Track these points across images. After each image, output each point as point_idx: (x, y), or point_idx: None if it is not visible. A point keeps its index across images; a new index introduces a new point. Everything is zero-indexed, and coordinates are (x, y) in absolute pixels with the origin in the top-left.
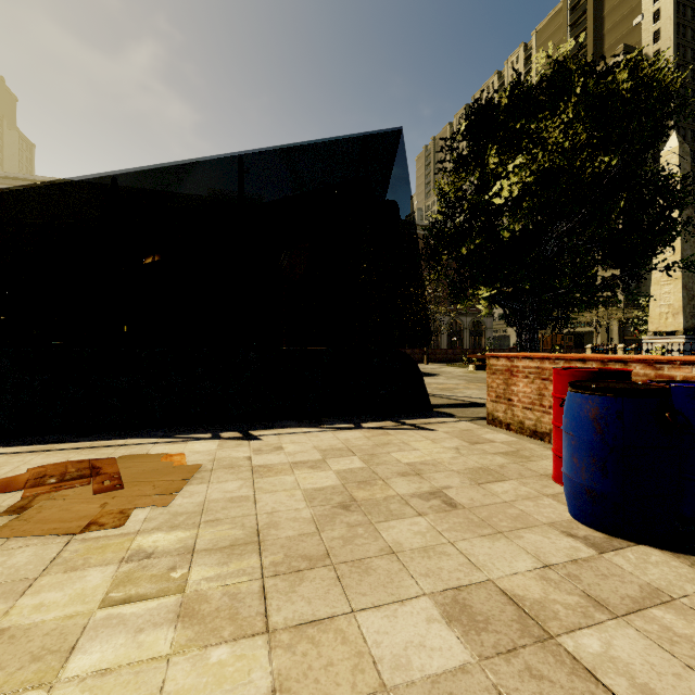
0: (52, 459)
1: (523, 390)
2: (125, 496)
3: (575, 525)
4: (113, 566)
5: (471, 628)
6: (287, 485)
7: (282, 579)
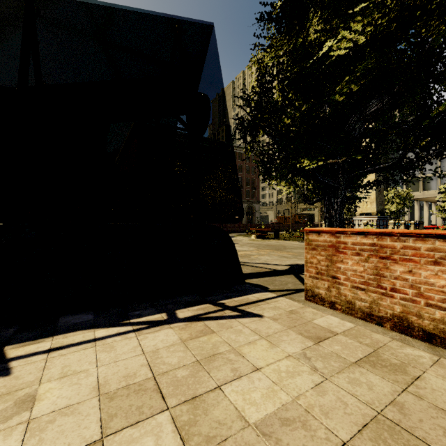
0: None
1: (354, 268)
2: None
3: None
4: None
5: None
6: None
7: None
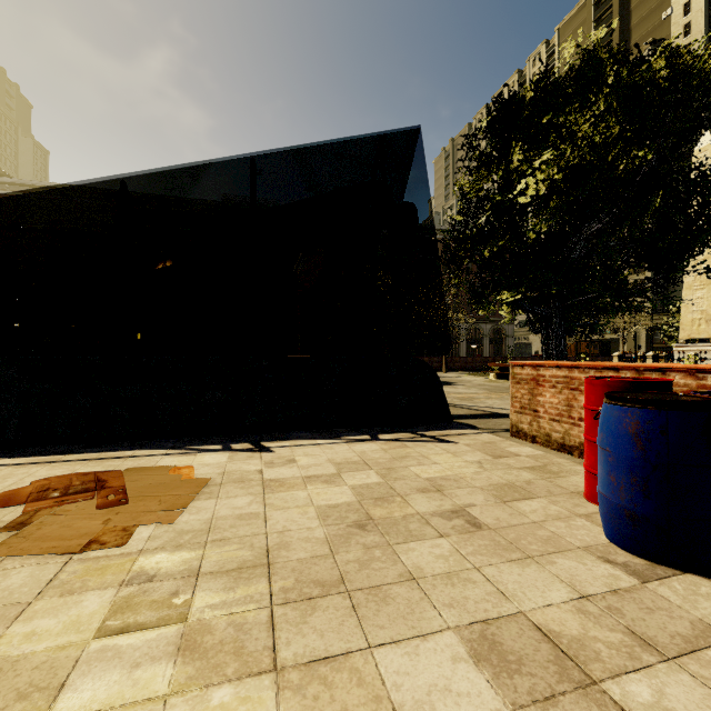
0: (57, 471)
1: (550, 400)
2: (129, 512)
3: (612, 549)
4: (112, 590)
5: (503, 669)
6: (299, 502)
7: (293, 607)
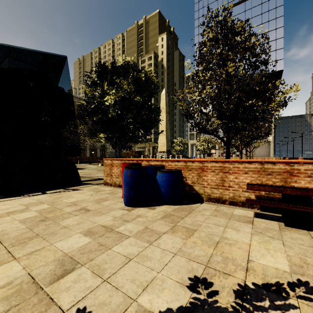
0: None
1: (116, 171)
2: None
3: (125, 207)
4: None
5: (92, 235)
6: (8, 220)
7: (17, 246)
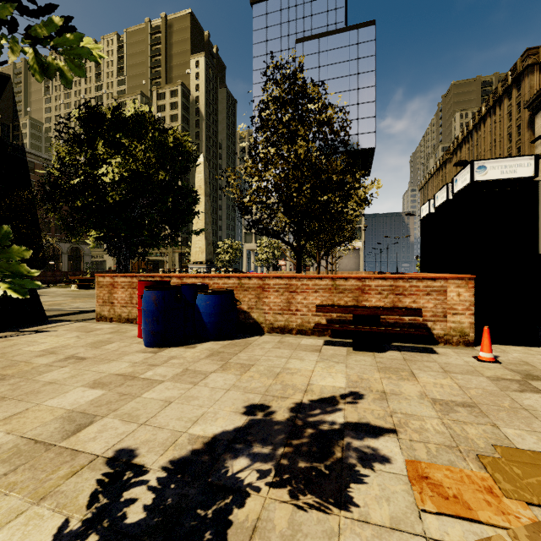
0: None
1: (121, 296)
2: None
3: (147, 349)
4: None
5: (104, 386)
6: None
7: None
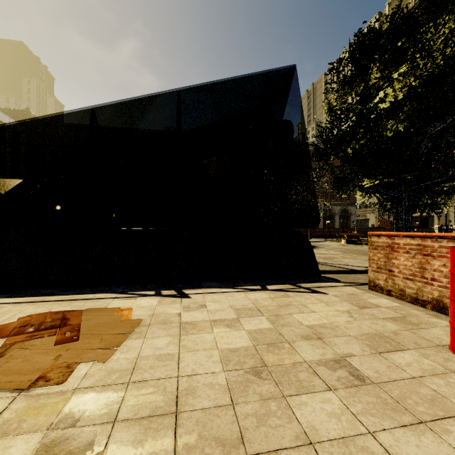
0: (40, 309)
1: (404, 263)
2: (76, 349)
3: None
4: (39, 434)
5: None
6: (206, 344)
7: None
